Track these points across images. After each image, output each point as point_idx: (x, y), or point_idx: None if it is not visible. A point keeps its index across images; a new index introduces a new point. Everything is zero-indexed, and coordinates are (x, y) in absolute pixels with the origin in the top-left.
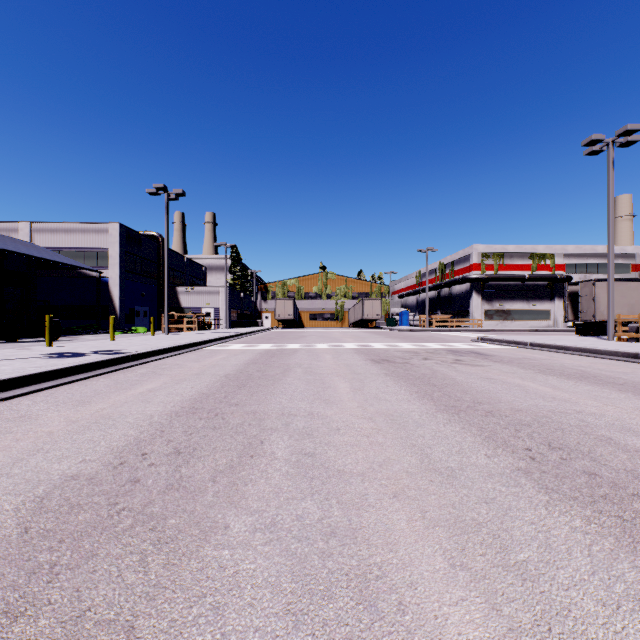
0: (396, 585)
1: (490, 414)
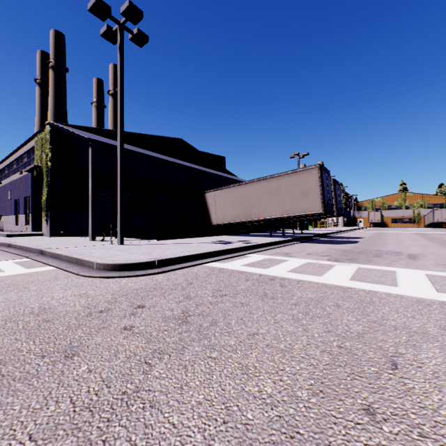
0: (401, 237)
1: (428, 236)
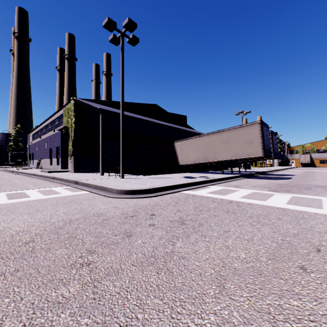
0: None
1: None
